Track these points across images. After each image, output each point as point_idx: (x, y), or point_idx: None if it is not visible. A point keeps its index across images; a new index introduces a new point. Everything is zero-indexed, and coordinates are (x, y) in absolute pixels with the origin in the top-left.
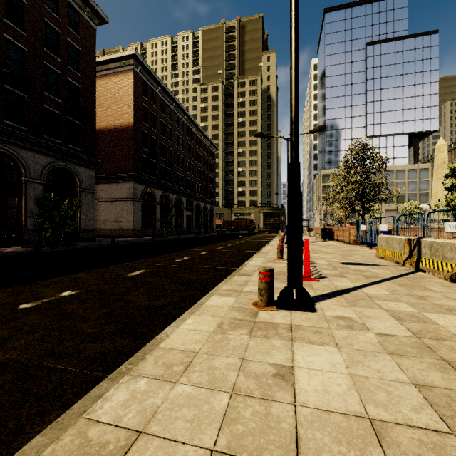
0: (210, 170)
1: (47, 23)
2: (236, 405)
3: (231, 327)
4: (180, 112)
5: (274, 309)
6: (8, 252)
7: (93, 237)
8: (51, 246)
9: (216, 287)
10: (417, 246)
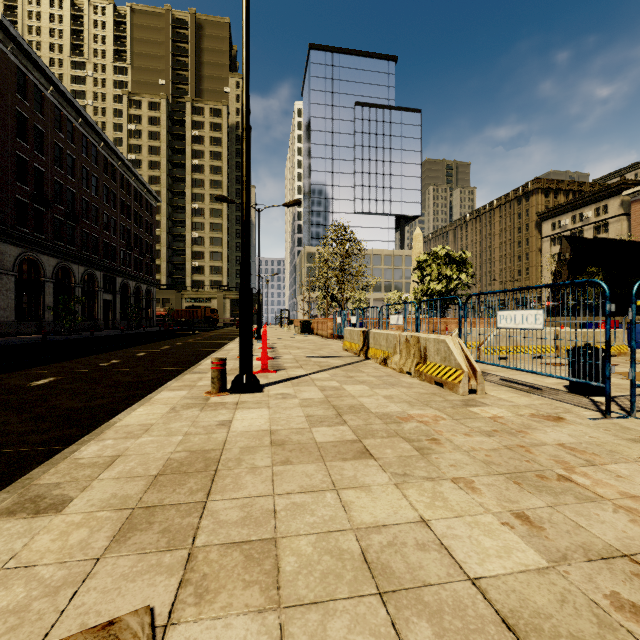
0: (146, 231)
1: None
2: (188, 438)
3: (184, 408)
4: (92, 134)
5: (226, 394)
6: None
7: None
8: None
9: (166, 385)
10: (367, 337)
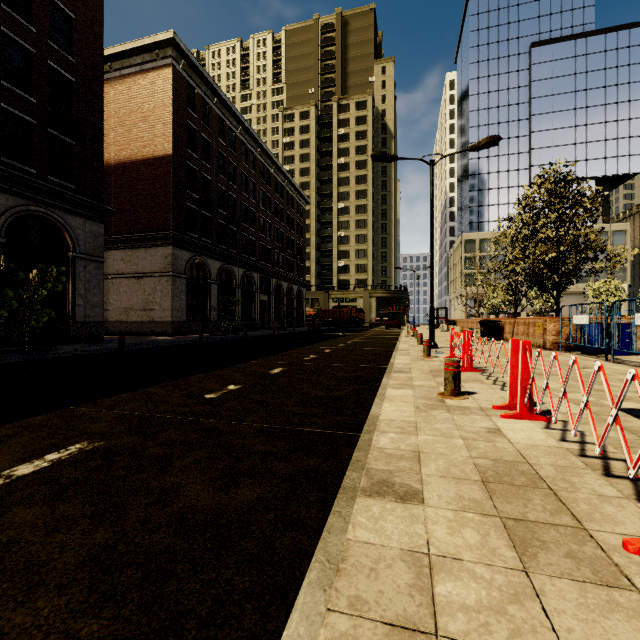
0: (297, 233)
1: None
2: None
3: None
4: (250, 141)
5: None
6: None
7: (99, 336)
8: None
9: None
10: None
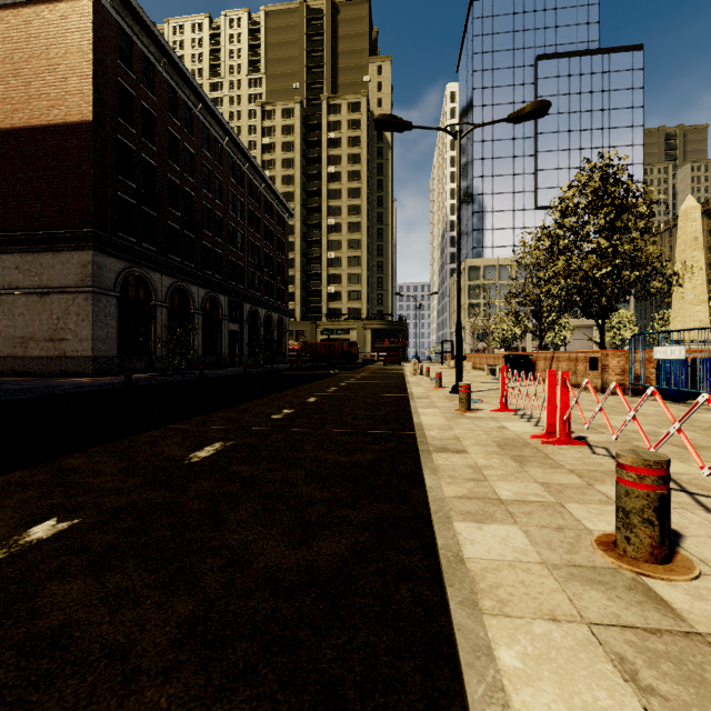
0: (278, 250)
1: None
2: None
3: None
4: (215, 125)
5: None
6: None
7: None
8: None
9: None
10: None
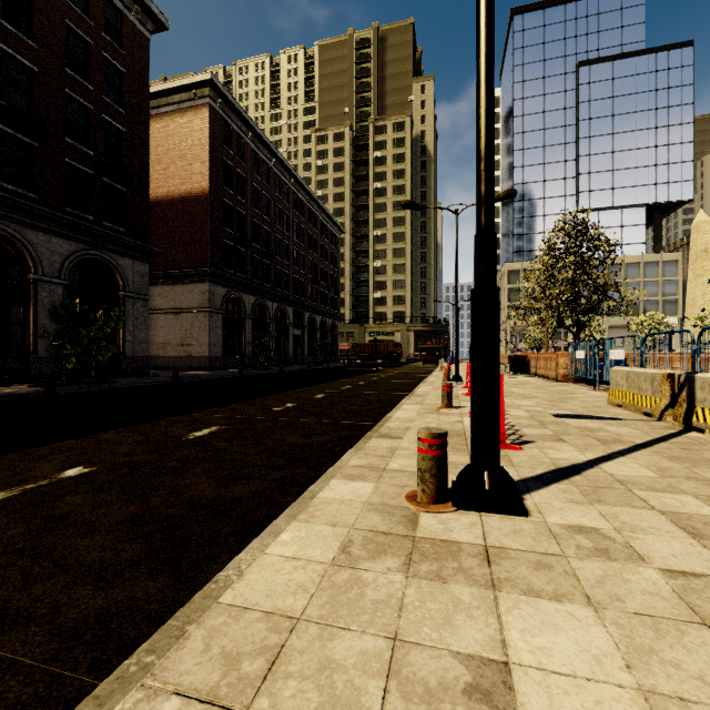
0: (331, 264)
1: (70, 27)
2: None
3: (369, 551)
4: (284, 172)
5: (449, 510)
6: (2, 395)
7: (145, 370)
8: (75, 385)
9: (340, 461)
10: (686, 386)
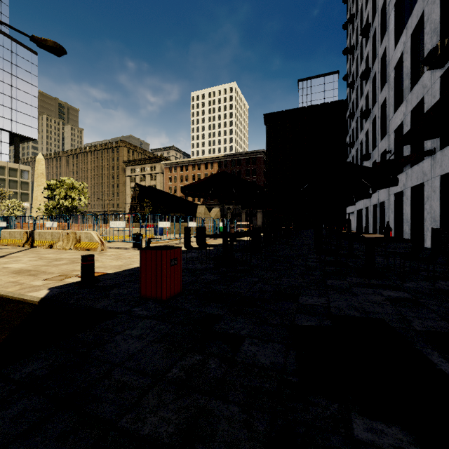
0: None
1: None
2: None
3: None
4: None
5: None
6: None
7: None
8: None
9: None
10: (32, 234)
